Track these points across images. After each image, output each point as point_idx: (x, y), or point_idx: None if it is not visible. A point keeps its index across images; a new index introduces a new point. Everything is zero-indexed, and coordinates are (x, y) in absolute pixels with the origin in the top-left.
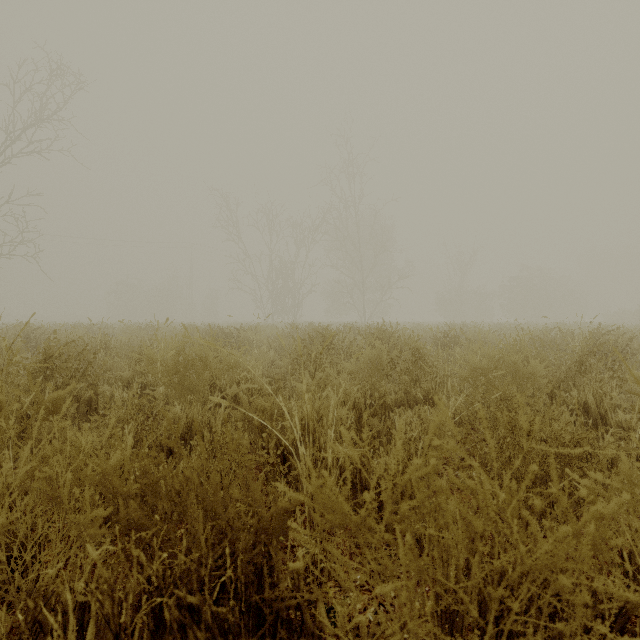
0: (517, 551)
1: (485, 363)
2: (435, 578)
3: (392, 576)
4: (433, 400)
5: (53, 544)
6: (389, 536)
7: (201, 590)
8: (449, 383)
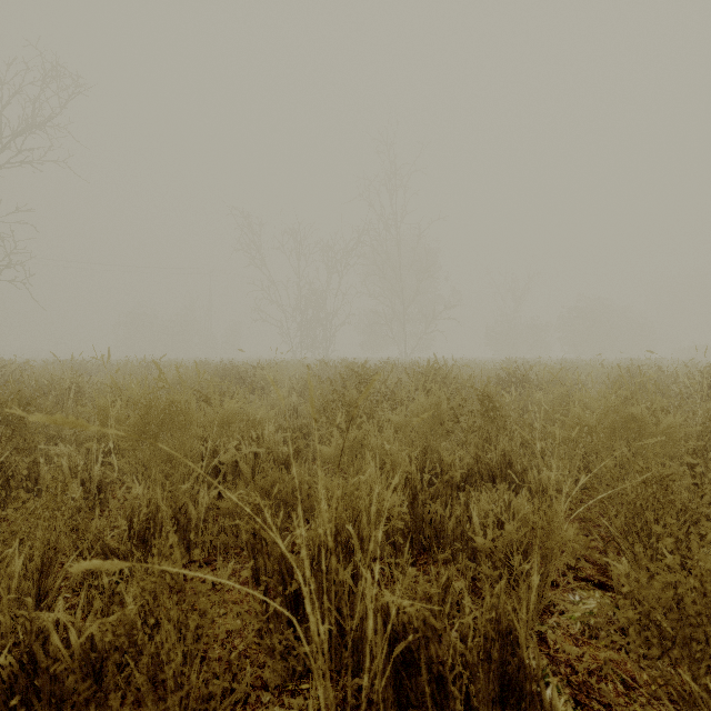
0: None
1: (596, 418)
2: None
3: None
4: (514, 468)
5: None
6: None
7: None
8: (538, 445)
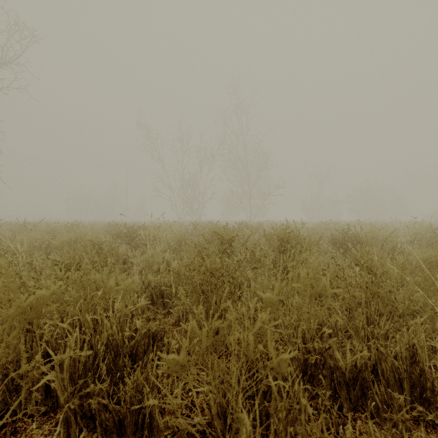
0: None
1: None
2: None
3: None
4: (422, 365)
5: None
6: None
7: None
8: None
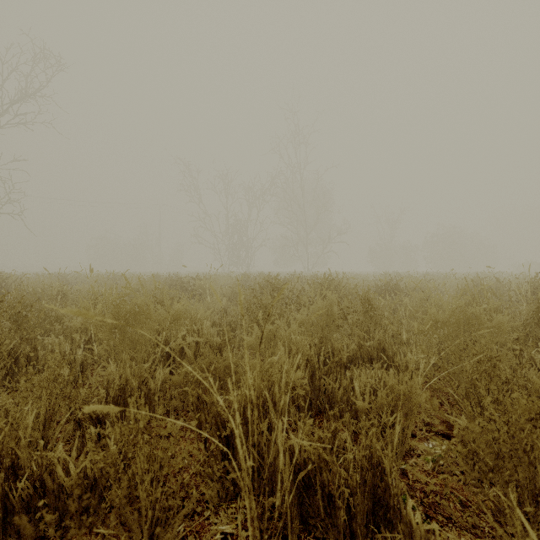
0: None
1: (446, 316)
2: None
3: None
4: (387, 353)
5: None
6: None
7: None
8: (404, 336)
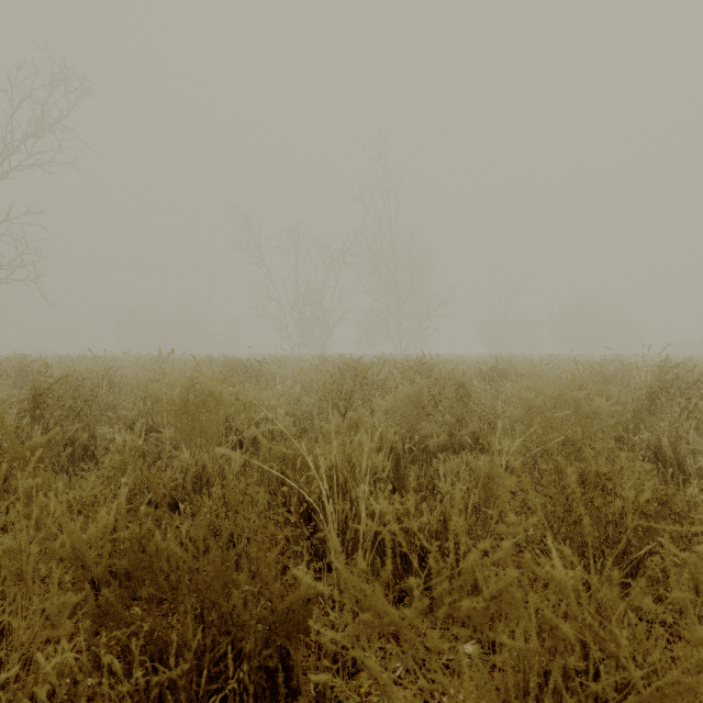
0: (627, 675)
1: (542, 401)
2: (506, 699)
3: (449, 698)
4: (481, 443)
5: (15, 634)
6: (445, 644)
7: (198, 699)
8: (500, 424)
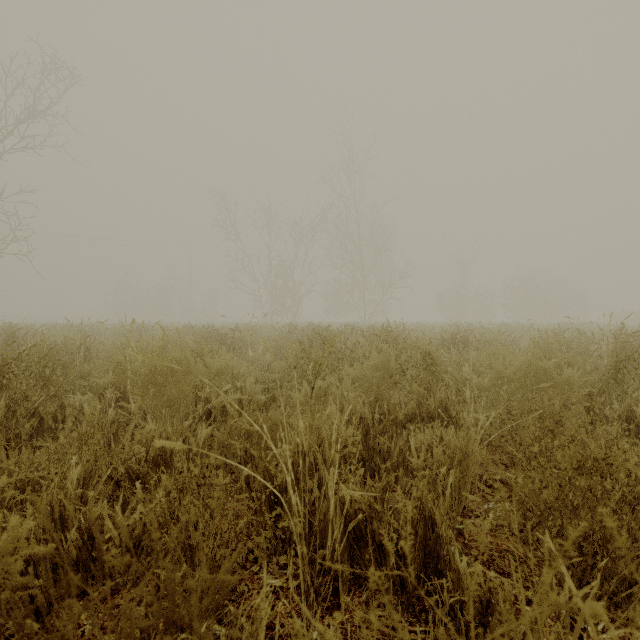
0: None
1: (512, 371)
2: None
3: None
4: (449, 412)
5: None
6: None
7: None
8: (468, 393)
